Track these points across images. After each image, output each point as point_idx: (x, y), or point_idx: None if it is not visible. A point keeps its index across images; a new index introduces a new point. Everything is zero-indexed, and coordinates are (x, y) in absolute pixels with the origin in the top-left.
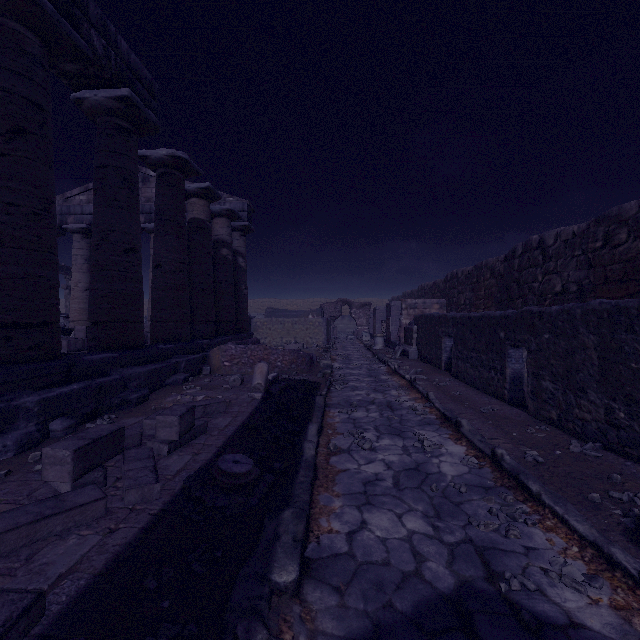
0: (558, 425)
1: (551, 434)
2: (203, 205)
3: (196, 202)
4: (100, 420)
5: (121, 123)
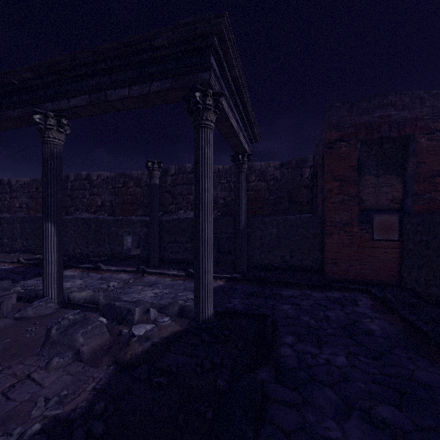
0: (9, 252)
1: (7, 254)
2: None
3: None
4: None
5: None
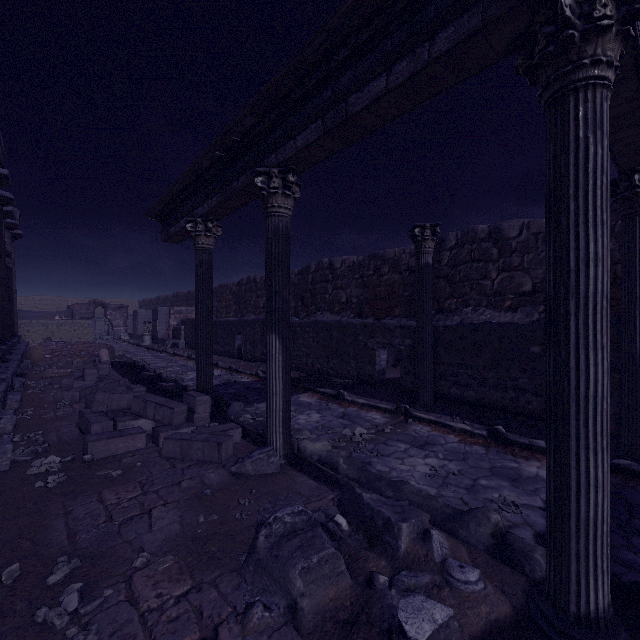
0: (251, 361)
1: (249, 363)
2: None
3: None
4: (28, 381)
5: None
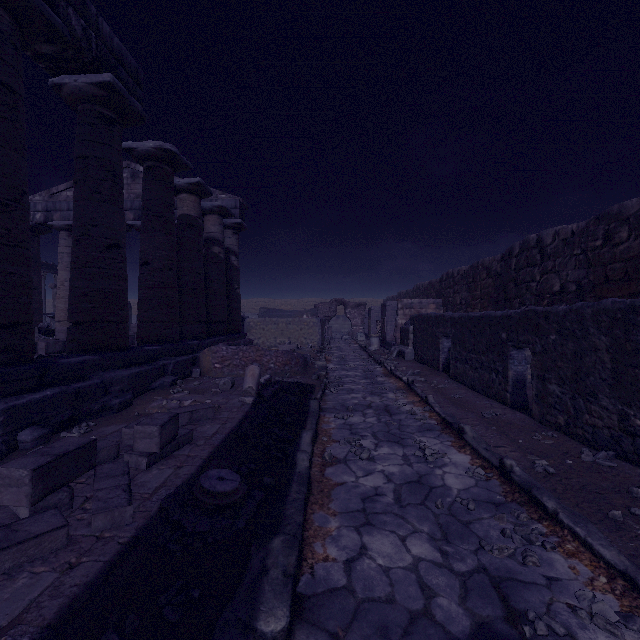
0: (566, 431)
1: (559, 441)
2: (193, 201)
3: (186, 198)
4: (76, 428)
5: (103, 111)
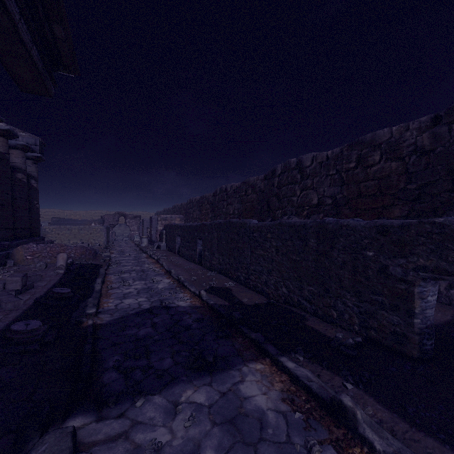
0: (209, 268)
1: (205, 272)
2: (2, 141)
3: None
4: None
5: None
